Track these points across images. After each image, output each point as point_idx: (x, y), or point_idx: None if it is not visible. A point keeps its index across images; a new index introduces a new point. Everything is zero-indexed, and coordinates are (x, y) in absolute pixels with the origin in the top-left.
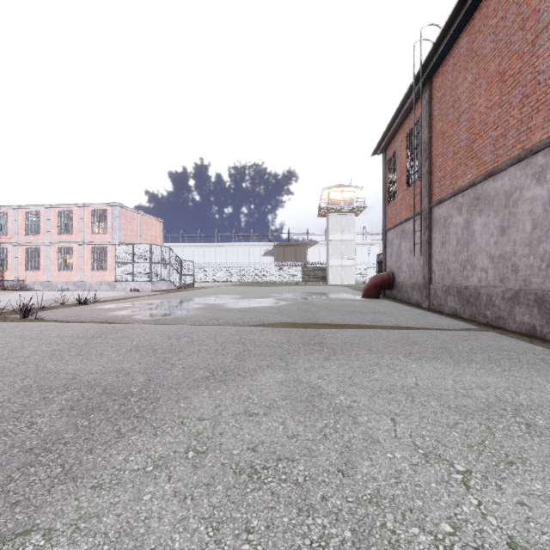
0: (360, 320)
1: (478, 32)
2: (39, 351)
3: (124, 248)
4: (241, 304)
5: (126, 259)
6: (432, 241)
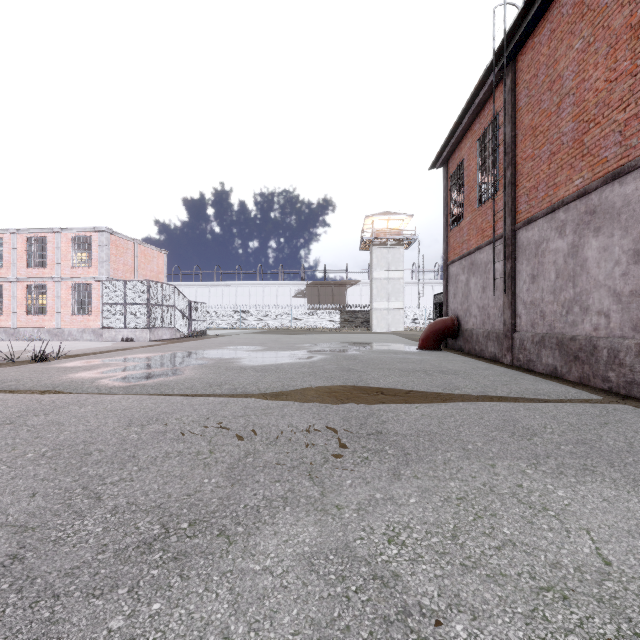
0: (427, 385)
1: None
2: None
3: (113, 286)
4: (260, 360)
5: (117, 300)
6: (517, 274)
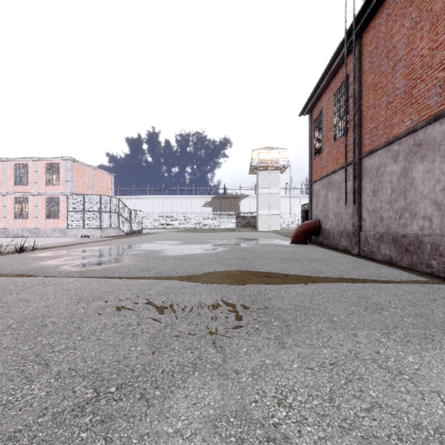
0: (299, 269)
1: None
2: None
3: (75, 198)
4: (179, 251)
5: (77, 209)
6: (362, 190)
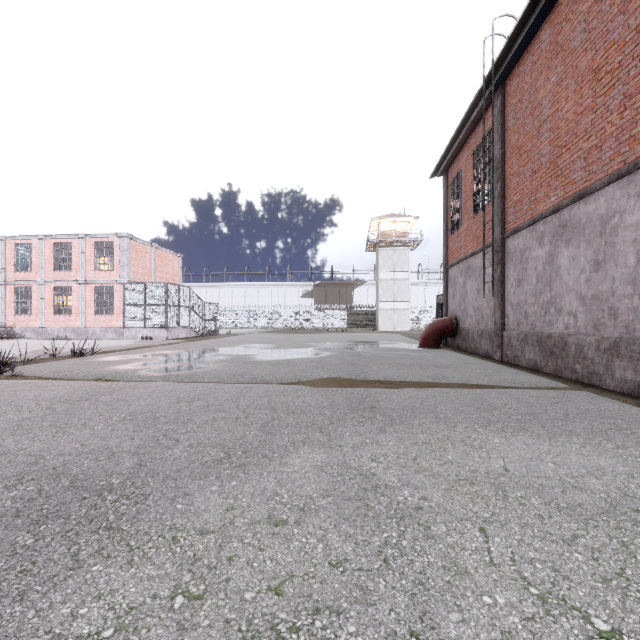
0: (420, 375)
1: (564, 21)
2: (1, 421)
3: (134, 288)
4: (273, 356)
5: (137, 301)
6: (505, 278)
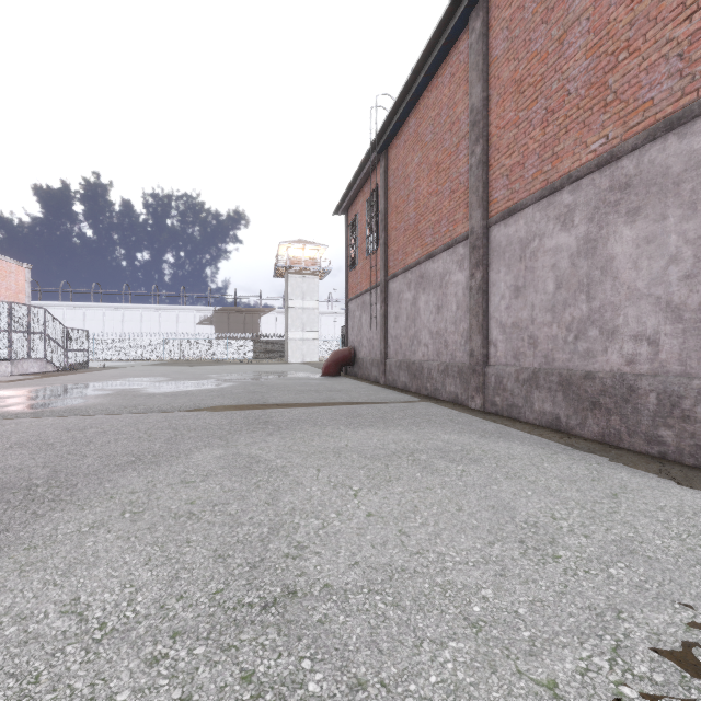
0: (313, 398)
1: (422, 118)
2: None
3: None
4: (167, 388)
5: None
6: (388, 315)
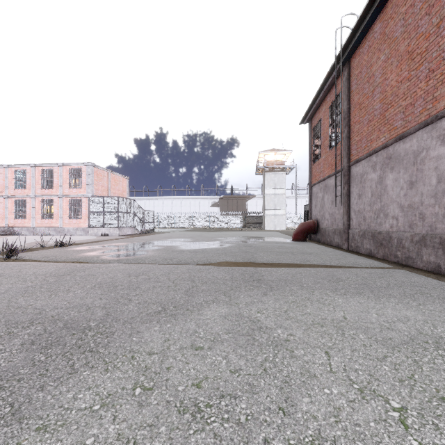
0: (291, 259)
1: (390, 18)
2: (14, 288)
3: (96, 200)
4: (192, 246)
5: (98, 209)
6: (350, 193)
